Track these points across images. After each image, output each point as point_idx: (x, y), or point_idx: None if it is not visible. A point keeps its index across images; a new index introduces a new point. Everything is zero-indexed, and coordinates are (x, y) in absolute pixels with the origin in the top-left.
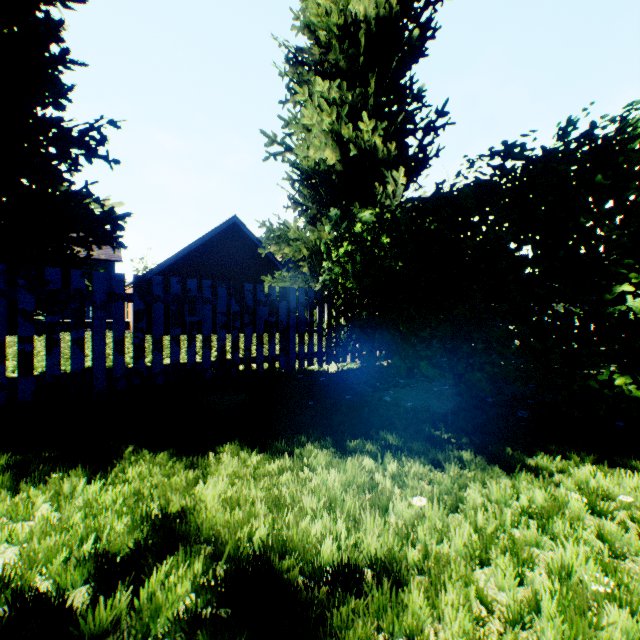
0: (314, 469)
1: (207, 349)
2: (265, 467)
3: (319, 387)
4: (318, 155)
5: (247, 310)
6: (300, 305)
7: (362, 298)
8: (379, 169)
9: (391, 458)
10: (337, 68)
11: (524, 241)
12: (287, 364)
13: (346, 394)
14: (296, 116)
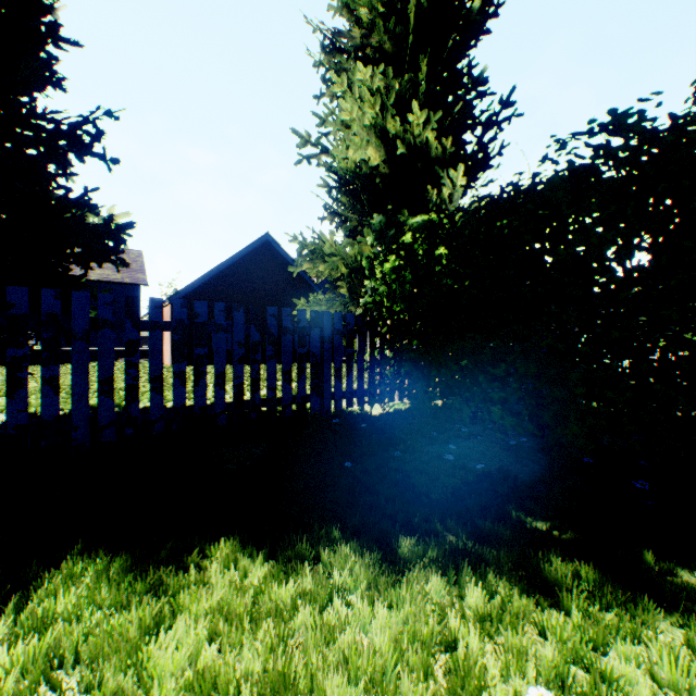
0: (350, 592)
1: (220, 388)
2: (272, 592)
3: (359, 438)
4: (359, 155)
5: (270, 339)
6: (336, 333)
7: (414, 324)
8: (432, 170)
9: (471, 576)
10: (381, 53)
11: (639, 246)
12: (320, 405)
13: (394, 449)
14: (333, 111)
